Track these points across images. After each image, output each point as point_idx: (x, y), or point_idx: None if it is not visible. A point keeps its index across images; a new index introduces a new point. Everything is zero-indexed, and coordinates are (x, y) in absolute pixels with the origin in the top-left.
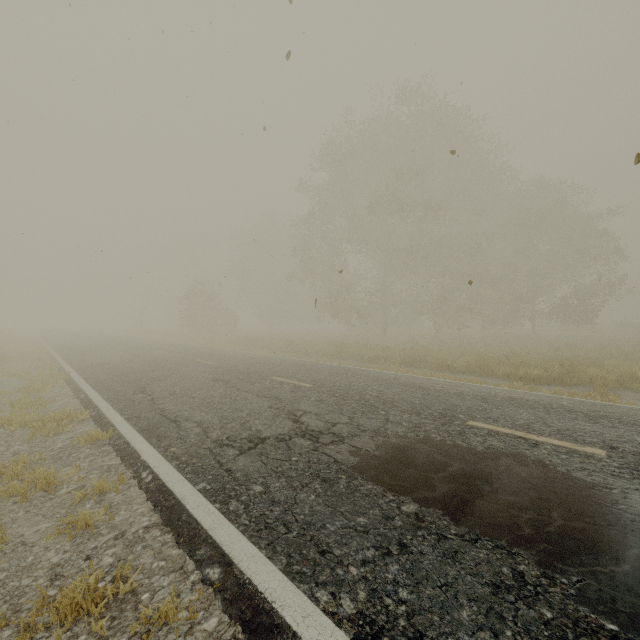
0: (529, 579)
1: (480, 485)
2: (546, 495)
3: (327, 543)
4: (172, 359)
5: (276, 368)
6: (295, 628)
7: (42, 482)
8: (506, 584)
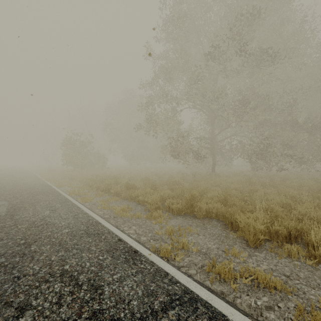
0: None
1: None
2: None
3: None
4: None
5: None
6: None
7: None
8: None
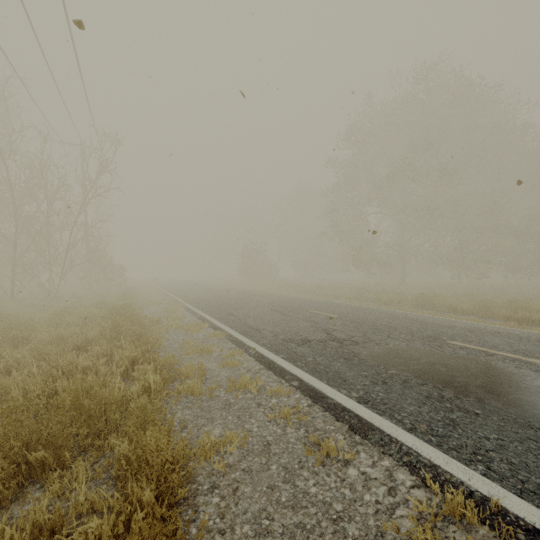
0: (446, 397)
1: (438, 367)
2: (478, 374)
3: (346, 378)
4: (240, 297)
5: (312, 305)
6: (332, 397)
7: (205, 350)
8: (433, 397)
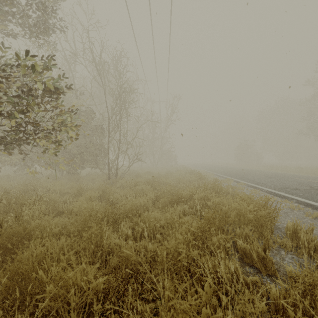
0: None
1: None
2: None
3: None
4: (243, 171)
5: (295, 176)
6: (317, 205)
7: (239, 188)
8: None
